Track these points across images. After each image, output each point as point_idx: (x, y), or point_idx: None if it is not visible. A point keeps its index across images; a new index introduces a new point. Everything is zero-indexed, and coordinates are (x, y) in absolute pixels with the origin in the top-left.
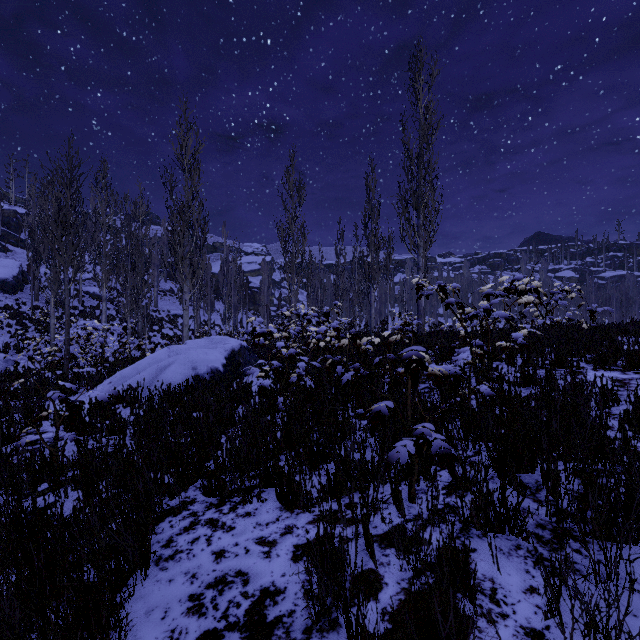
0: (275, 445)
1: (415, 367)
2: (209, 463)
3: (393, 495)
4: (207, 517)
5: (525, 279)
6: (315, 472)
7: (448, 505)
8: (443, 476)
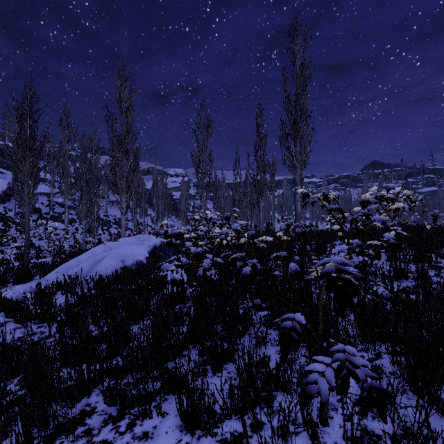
0: (181, 340)
1: (341, 284)
2: (119, 358)
3: (304, 419)
4: (101, 438)
5: (396, 188)
6: (218, 374)
7: (366, 432)
8: (350, 386)
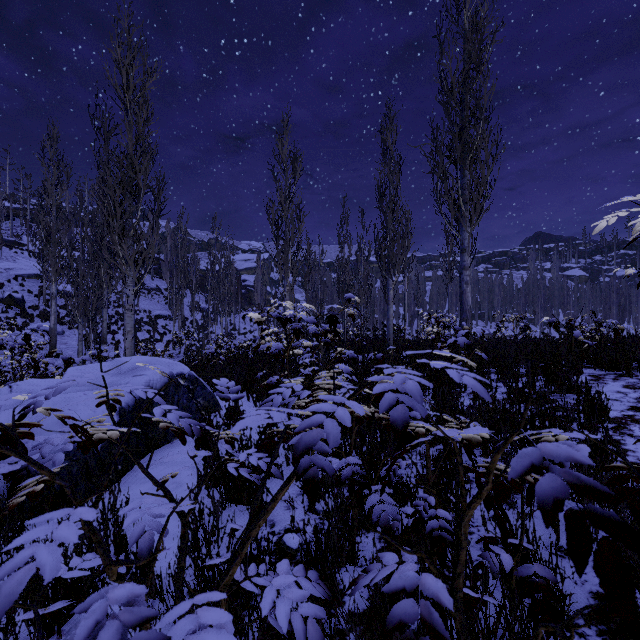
0: None
1: None
2: None
3: None
4: None
5: None
6: None
7: None
8: None
